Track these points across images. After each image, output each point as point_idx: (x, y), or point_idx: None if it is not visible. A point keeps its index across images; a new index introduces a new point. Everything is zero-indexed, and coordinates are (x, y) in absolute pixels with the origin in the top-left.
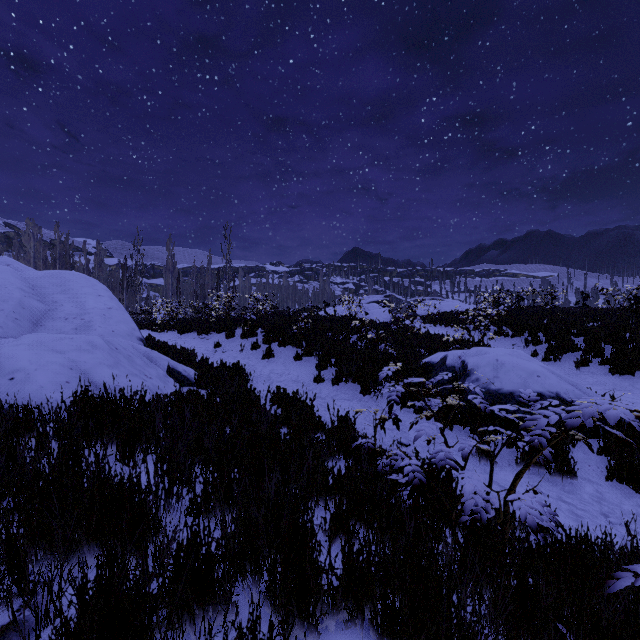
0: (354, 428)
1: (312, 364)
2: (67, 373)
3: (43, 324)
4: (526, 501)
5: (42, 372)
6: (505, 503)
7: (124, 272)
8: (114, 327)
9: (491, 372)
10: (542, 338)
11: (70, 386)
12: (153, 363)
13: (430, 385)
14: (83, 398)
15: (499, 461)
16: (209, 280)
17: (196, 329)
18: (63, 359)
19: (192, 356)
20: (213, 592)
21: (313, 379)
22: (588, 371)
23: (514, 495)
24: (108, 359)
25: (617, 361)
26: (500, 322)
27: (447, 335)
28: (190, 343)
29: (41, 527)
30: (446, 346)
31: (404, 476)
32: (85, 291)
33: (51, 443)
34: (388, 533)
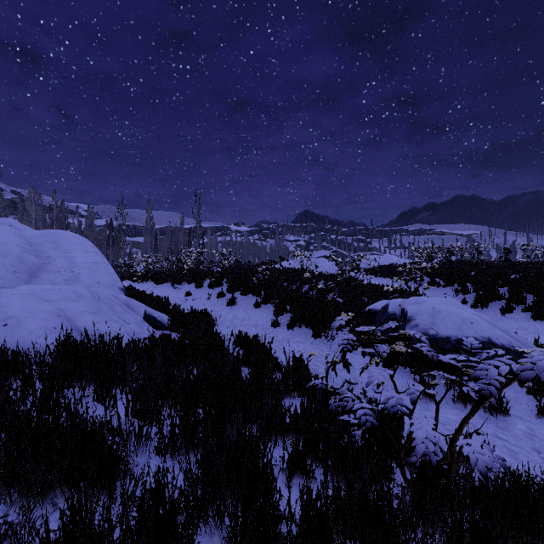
0: (307, 368)
1: (270, 311)
2: (54, 320)
3: (38, 276)
4: (475, 446)
5: (32, 319)
6: (451, 445)
7: (110, 231)
8: (99, 278)
9: (429, 319)
10: (470, 288)
11: (57, 331)
12: (132, 310)
13: (379, 333)
14: (65, 343)
15: (437, 399)
16: (182, 238)
17: (170, 280)
18: (51, 307)
19: (166, 303)
20: (176, 539)
21: (271, 324)
22: (512, 317)
23: (463, 440)
24: (91, 307)
25: (538, 308)
26: (433, 274)
27: (387, 285)
28: (165, 292)
29: (15, 470)
30: (386, 295)
31: (356, 418)
32: (75, 247)
33: (35, 385)
34: (344, 477)
